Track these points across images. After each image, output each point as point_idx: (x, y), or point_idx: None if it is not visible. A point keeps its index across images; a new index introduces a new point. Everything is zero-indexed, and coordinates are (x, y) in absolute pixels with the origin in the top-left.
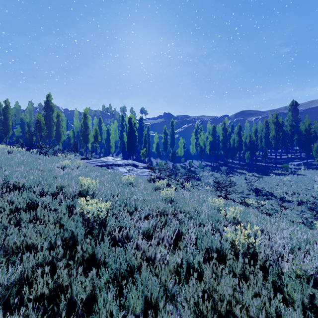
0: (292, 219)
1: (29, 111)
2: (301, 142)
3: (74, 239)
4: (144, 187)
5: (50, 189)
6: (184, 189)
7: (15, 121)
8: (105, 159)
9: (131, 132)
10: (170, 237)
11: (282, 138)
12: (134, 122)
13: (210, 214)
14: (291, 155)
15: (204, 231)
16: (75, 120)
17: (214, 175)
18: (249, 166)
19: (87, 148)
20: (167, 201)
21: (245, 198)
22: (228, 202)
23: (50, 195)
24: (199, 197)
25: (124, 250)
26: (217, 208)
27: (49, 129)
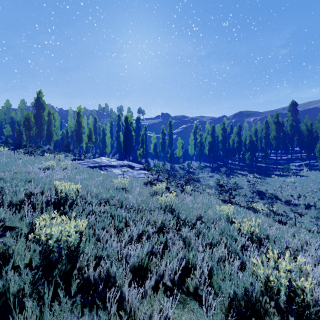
0: (308, 227)
1: (21, 110)
2: (302, 142)
3: (7, 298)
4: (139, 191)
5: (13, 198)
6: (185, 192)
7: (6, 120)
8: (99, 160)
9: (128, 132)
10: (173, 272)
11: (283, 138)
12: (131, 121)
13: (221, 228)
14: (291, 156)
15: (217, 255)
16: (69, 119)
17: (214, 177)
18: (249, 167)
19: (82, 149)
20: (167, 210)
21: (250, 202)
22: (235, 209)
23: (6, 207)
24: (203, 202)
25: (101, 303)
26: (226, 217)
27: (40, 128)
